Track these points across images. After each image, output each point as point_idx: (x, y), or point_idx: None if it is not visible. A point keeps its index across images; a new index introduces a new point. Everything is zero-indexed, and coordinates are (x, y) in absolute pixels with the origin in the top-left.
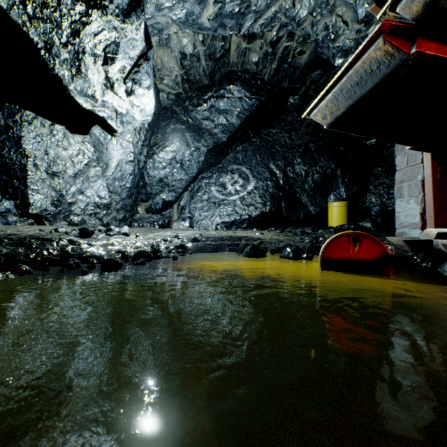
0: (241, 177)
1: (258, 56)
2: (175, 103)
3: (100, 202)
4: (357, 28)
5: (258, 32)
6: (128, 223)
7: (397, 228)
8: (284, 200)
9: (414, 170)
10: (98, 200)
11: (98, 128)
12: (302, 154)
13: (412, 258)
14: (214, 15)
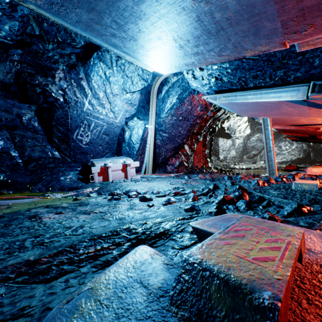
0: (289, 143)
1: None
2: None
3: (233, 156)
4: None
5: None
6: (240, 162)
7: None
8: (312, 152)
9: None
10: (232, 156)
11: None
12: None
13: None
14: None
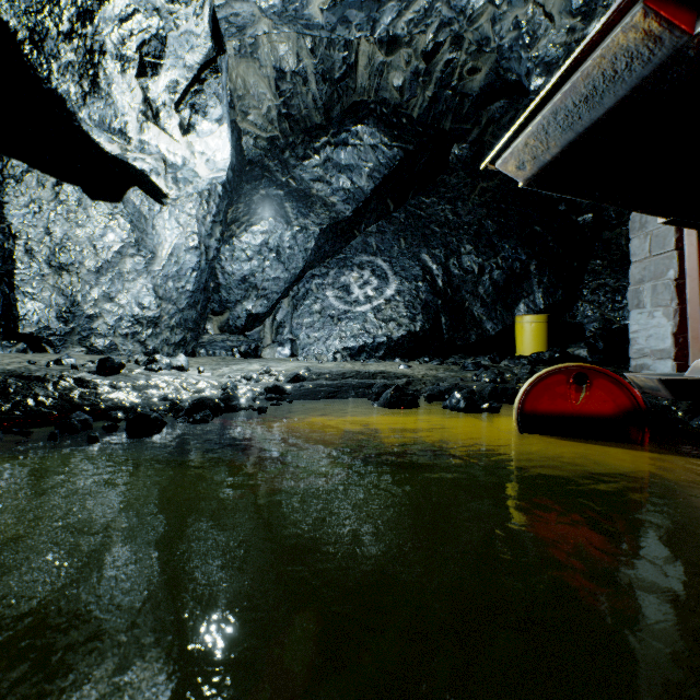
0: (375, 274)
1: (402, 77)
2: (268, 153)
3: (141, 314)
4: (570, 25)
5: (404, 34)
6: (190, 349)
7: (632, 357)
8: (445, 312)
9: (662, 261)
10: (138, 312)
11: (138, 191)
12: (474, 237)
13: (669, 410)
14: (331, 2)
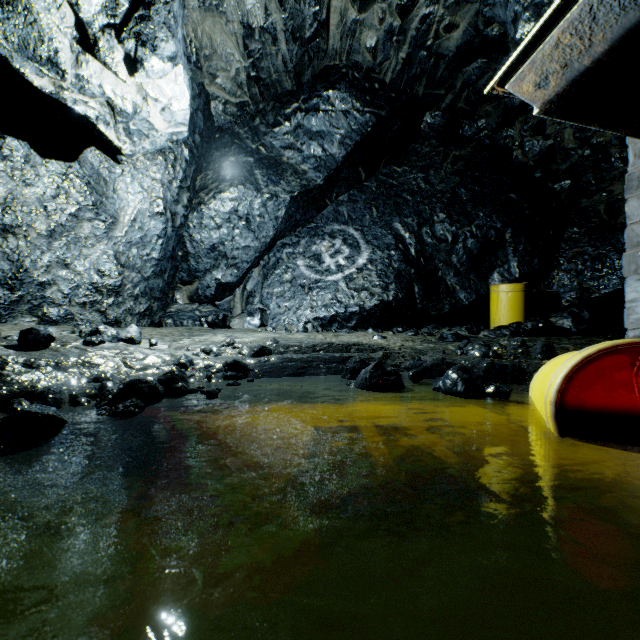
0: (346, 243)
1: (375, 37)
2: (238, 120)
3: (101, 282)
4: None
5: None
6: (157, 319)
7: (628, 328)
8: (418, 281)
9: None
10: (97, 280)
11: (96, 152)
12: (447, 205)
13: None
14: None
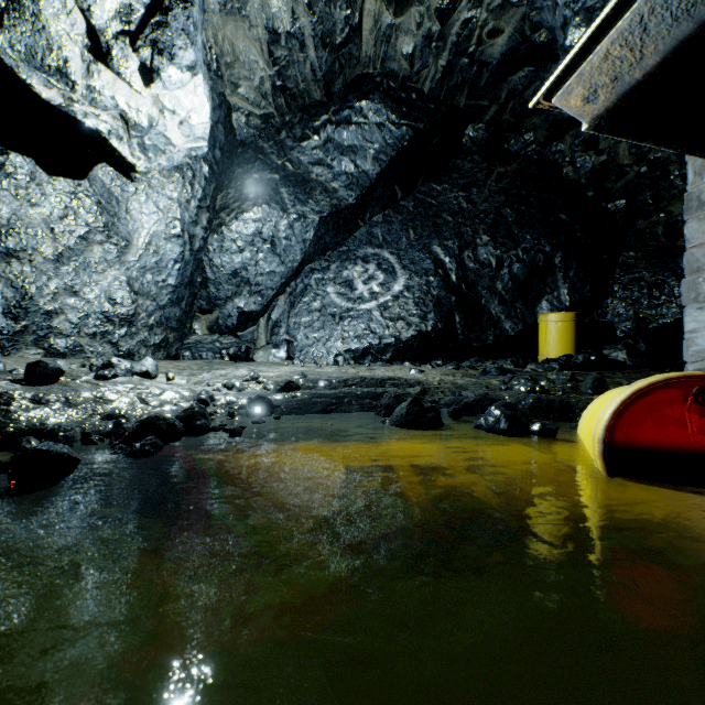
0: (381, 268)
1: (413, 43)
2: (262, 133)
3: (112, 311)
4: None
5: None
6: (174, 351)
7: (688, 361)
8: (459, 309)
9: None
10: (108, 308)
11: (107, 168)
12: (491, 227)
13: None
14: None
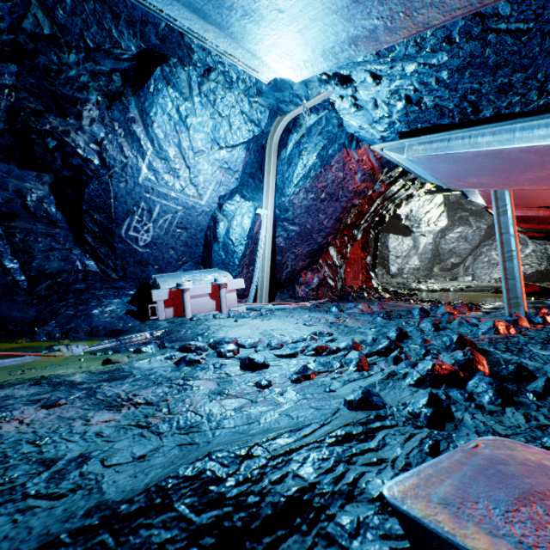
0: (519, 243)
1: None
2: (461, 197)
3: (415, 267)
4: None
5: None
6: (428, 277)
7: None
8: None
9: None
10: (414, 266)
11: None
12: None
13: None
14: None
